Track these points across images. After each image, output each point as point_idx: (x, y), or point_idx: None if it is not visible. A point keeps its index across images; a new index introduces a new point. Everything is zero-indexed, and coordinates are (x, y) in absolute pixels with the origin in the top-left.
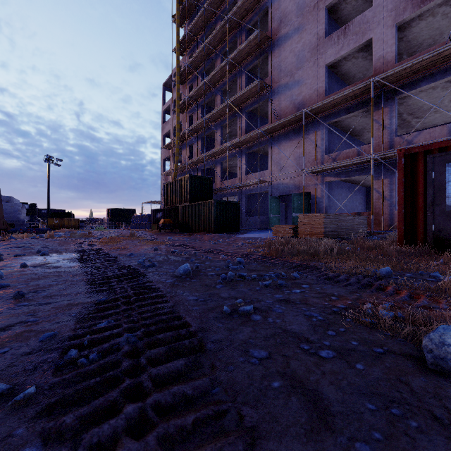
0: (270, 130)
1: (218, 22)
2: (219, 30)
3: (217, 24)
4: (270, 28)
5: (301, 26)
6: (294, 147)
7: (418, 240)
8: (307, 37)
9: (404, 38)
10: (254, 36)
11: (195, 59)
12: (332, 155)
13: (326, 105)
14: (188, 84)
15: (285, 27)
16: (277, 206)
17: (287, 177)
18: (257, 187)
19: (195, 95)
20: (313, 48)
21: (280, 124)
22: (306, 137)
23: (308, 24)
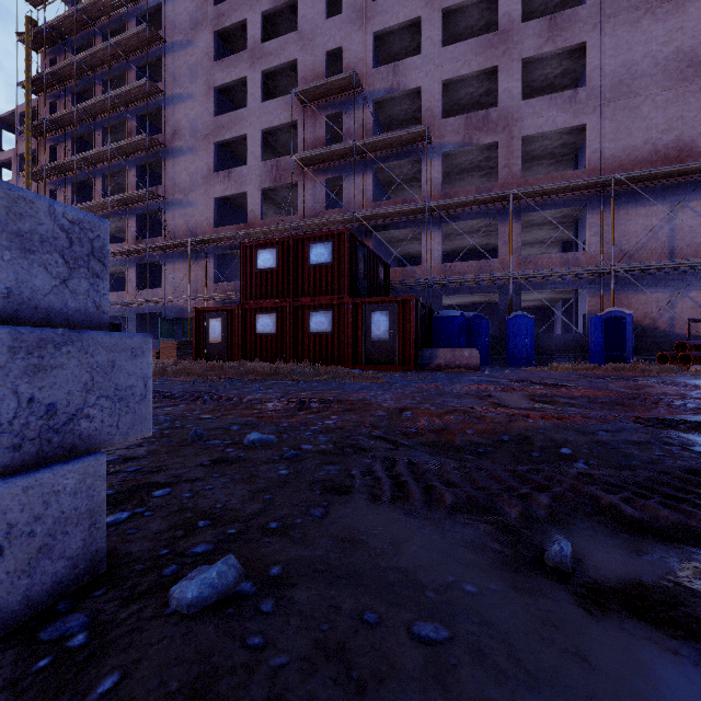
0: (161, 247)
1: (98, 82)
2: (98, 102)
3: (97, 84)
4: (165, 132)
5: (195, 149)
6: (188, 269)
7: (201, 358)
8: (200, 163)
9: (278, 195)
10: (142, 138)
11: (61, 118)
12: (220, 285)
13: (211, 239)
14: (49, 143)
15: (180, 140)
16: (171, 329)
17: (181, 300)
18: (150, 306)
19: (61, 167)
20: (205, 177)
21: (171, 244)
22: (199, 262)
23: (200, 150)
